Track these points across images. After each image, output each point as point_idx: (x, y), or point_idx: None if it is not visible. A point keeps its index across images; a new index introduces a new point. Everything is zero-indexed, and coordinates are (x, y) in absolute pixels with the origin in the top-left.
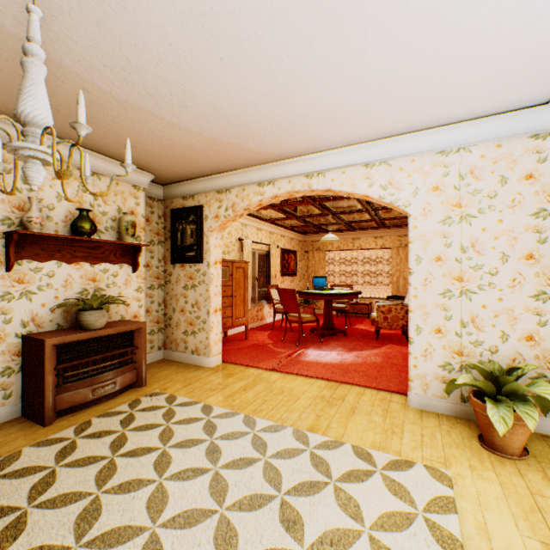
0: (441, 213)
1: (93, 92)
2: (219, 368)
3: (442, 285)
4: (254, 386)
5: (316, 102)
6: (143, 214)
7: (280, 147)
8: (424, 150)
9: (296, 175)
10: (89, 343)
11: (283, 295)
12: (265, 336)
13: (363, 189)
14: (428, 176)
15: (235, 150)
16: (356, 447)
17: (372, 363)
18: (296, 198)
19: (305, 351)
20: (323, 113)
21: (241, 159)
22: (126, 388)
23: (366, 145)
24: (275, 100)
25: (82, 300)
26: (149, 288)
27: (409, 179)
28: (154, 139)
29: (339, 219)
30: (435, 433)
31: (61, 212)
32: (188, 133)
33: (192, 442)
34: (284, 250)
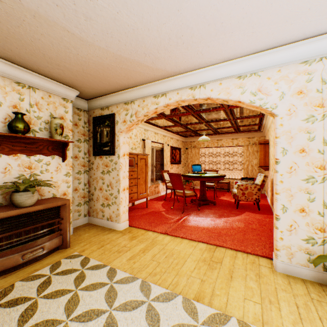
0: (305, 112)
1: (5, 1)
2: (126, 231)
3: (305, 172)
4: (151, 248)
5: (203, 11)
6: (71, 119)
7: (171, 63)
8: (289, 61)
9: (182, 88)
10: (21, 217)
11: (172, 177)
12: (160, 205)
13: (236, 96)
14: (293, 82)
15: (136, 67)
16: (241, 322)
17: (237, 227)
18: (181, 110)
19: (188, 217)
20: (208, 24)
21: (141, 76)
22: (53, 250)
23: (240, 60)
24: (167, 8)
25: (17, 183)
26: (77, 173)
27: (276, 86)
28: (71, 57)
29: (209, 126)
30: (308, 303)
31: (0, 115)
32: (97, 50)
33: (94, 312)
34: (173, 147)
